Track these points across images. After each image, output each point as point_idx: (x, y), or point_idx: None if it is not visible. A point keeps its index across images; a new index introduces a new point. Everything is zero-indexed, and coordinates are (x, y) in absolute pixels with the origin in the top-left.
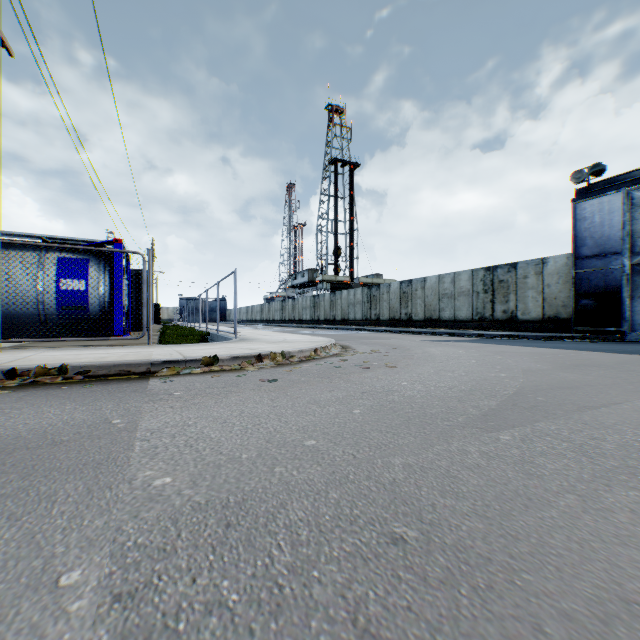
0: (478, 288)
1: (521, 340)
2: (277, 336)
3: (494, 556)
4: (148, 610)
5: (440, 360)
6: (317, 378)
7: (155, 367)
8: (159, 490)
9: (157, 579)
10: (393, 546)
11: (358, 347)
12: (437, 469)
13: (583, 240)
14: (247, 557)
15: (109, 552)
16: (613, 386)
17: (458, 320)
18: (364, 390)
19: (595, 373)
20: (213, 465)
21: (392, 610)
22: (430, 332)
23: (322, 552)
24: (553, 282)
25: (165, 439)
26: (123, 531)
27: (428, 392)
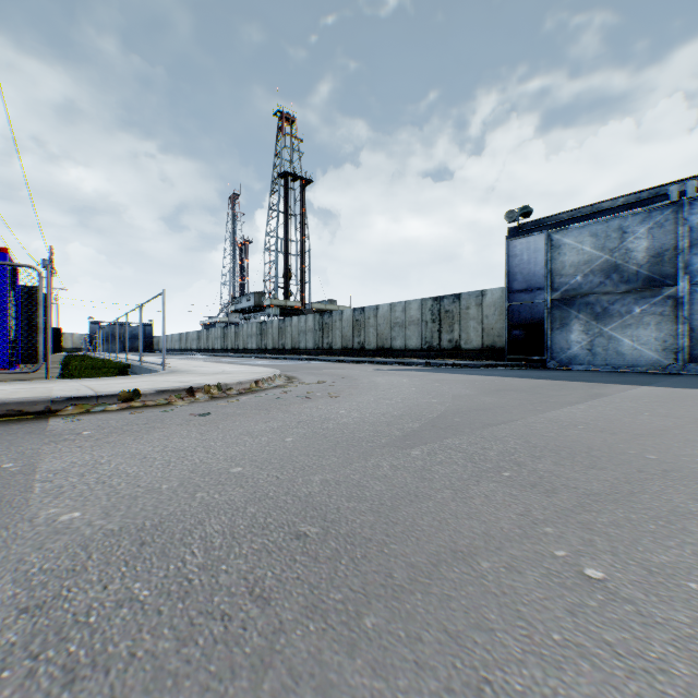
0: (427, 317)
1: (463, 368)
2: (215, 367)
3: (375, 537)
4: (59, 614)
5: (383, 389)
6: (254, 410)
7: (57, 405)
8: (67, 524)
9: (67, 592)
10: (296, 540)
11: (305, 378)
12: (350, 481)
13: (515, 275)
14: (161, 564)
15: (12, 579)
16: (519, 407)
17: (409, 349)
18: (301, 420)
19: (510, 396)
20: (130, 497)
21: (284, 581)
22: (381, 361)
23: (232, 552)
24: (491, 313)
25: (73, 478)
26: (27, 561)
27: (362, 419)
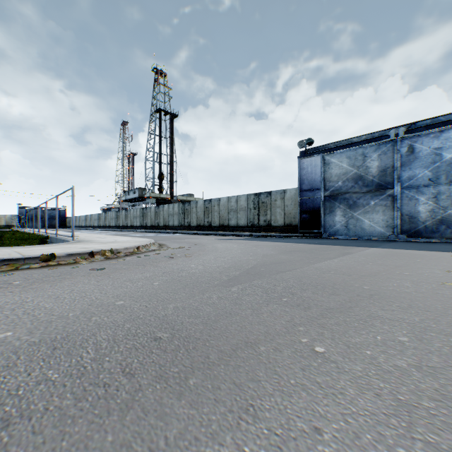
0: (251, 206)
1: (272, 238)
2: (110, 238)
3: (202, 337)
4: None
5: (220, 251)
6: (135, 266)
7: None
8: (3, 340)
9: (4, 378)
10: (154, 341)
11: (171, 245)
12: (191, 307)
13: (303, 181)
14: (67, 359)
15: None
16: (300, 261)
17: (239, 226)
18: (165, 271)
19: (297, 255)
20: (47, 322)
21: (144, 364)
22: (222, 234)
23: (113, 350)
24: (289, 204)
25: (7, 312)
26: None
27: (204, 270)
